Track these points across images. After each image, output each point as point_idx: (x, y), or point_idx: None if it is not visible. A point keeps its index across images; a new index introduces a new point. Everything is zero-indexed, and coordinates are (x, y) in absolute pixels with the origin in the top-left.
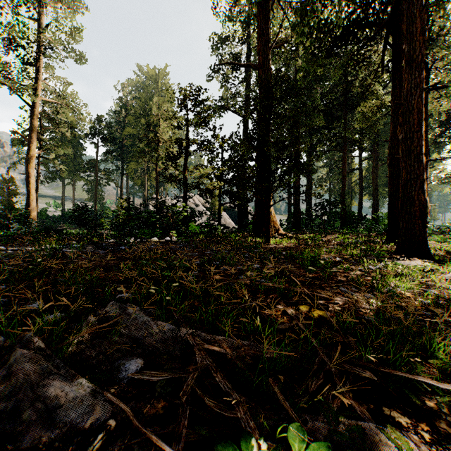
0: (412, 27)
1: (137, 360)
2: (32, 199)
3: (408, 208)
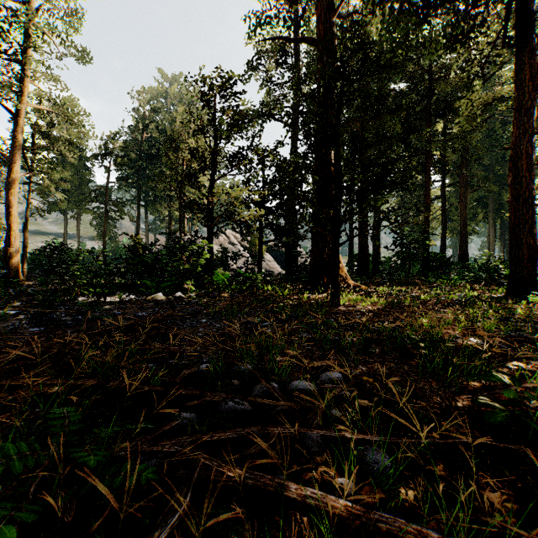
0: None
1: None
2: (13, 236)
3: None
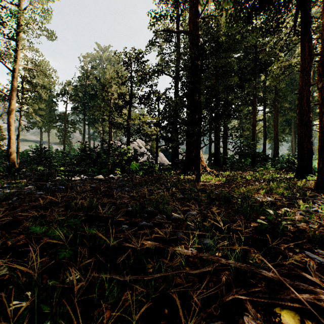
0: None
1: None
2: (12, 142)
3: None
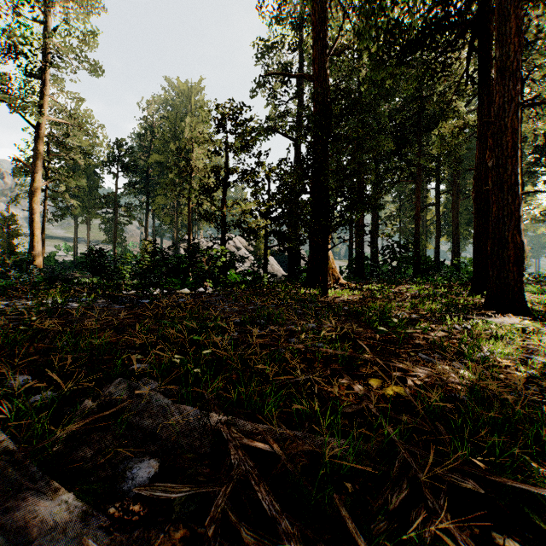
0: (505, 26)
1: (149, 462)
2: (36, 240)
3: (500, 253)
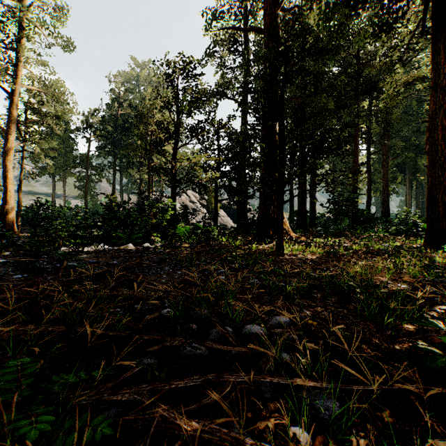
0: None
1: None
2: (9, 195)
3: None
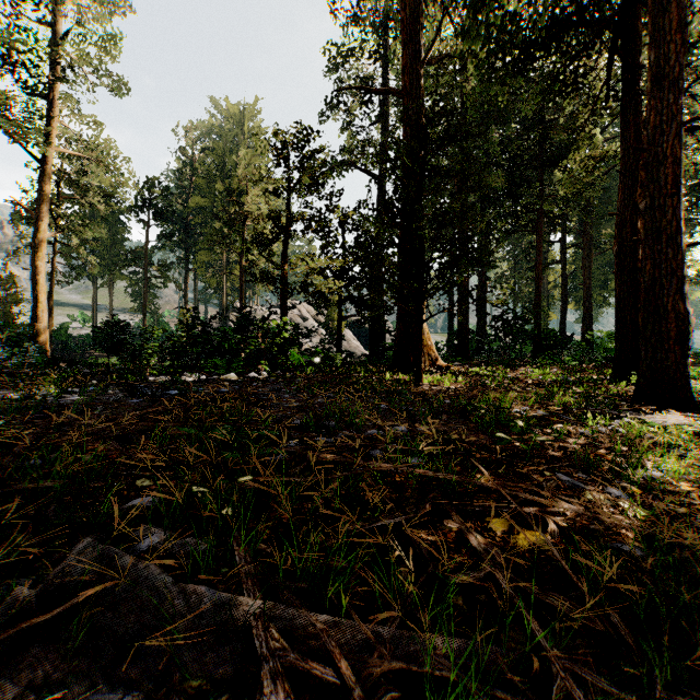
0: (663, 19)
1: None
2: (41, 309)
3: (656, 325)
